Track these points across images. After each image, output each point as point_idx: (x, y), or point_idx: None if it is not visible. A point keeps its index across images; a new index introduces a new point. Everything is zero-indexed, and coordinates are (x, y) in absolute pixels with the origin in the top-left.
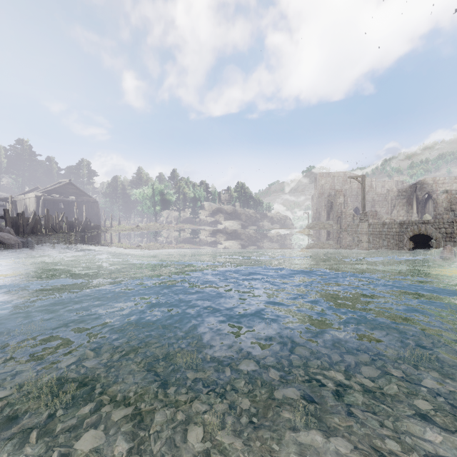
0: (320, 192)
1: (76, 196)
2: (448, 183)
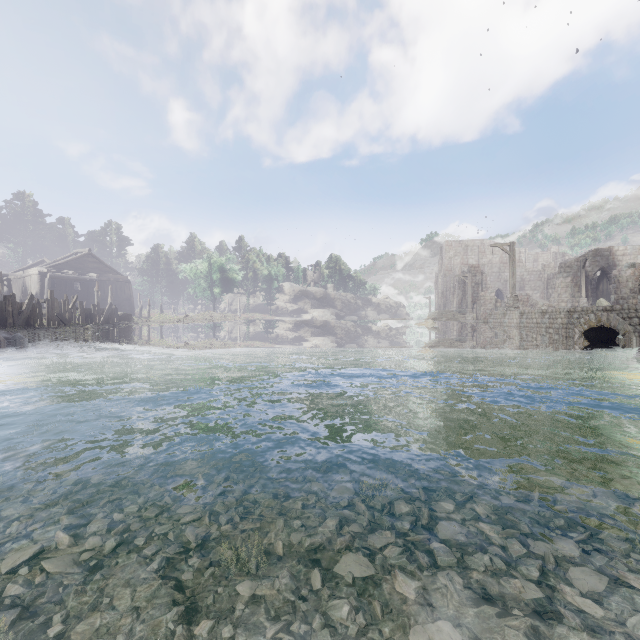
0: (448, 268)
1: (98, 272)
2: (631, 254)
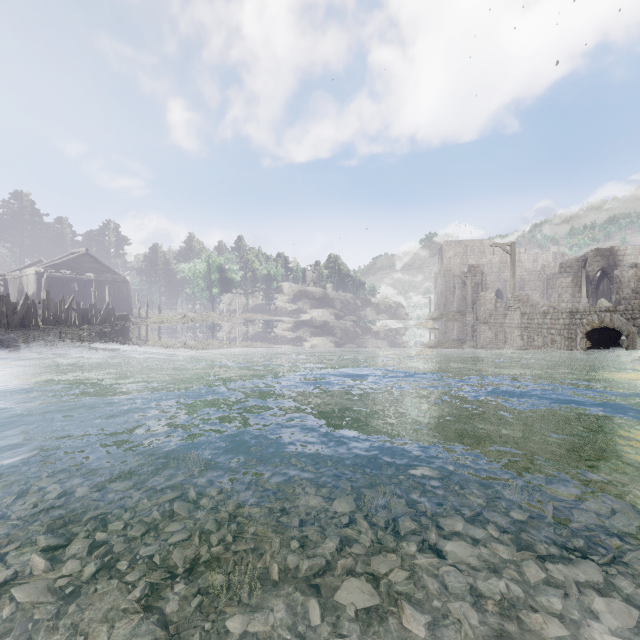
0: (447, 268)
1: (95, 272)
2: (632, 254)
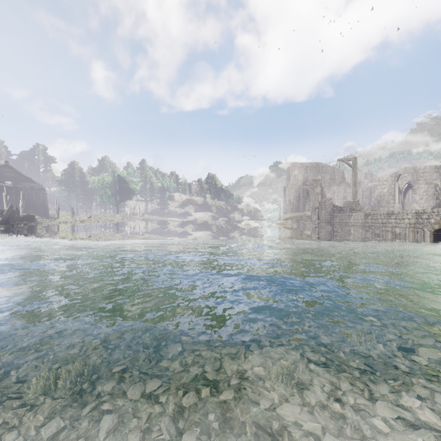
0: (294, 183)
1: (15, 181)
2: (429, 172)
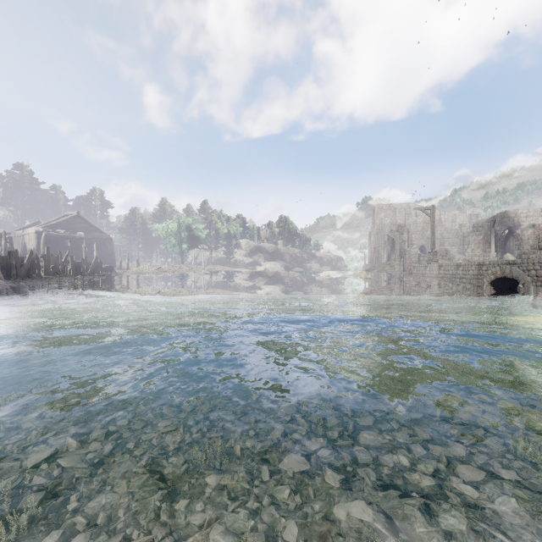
0: (379, 227)
1: (85, 231)
2: (533, 216)
